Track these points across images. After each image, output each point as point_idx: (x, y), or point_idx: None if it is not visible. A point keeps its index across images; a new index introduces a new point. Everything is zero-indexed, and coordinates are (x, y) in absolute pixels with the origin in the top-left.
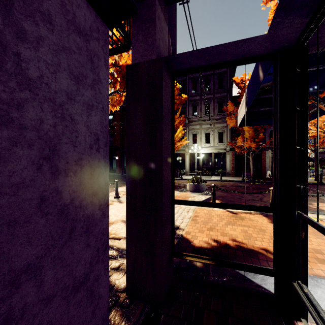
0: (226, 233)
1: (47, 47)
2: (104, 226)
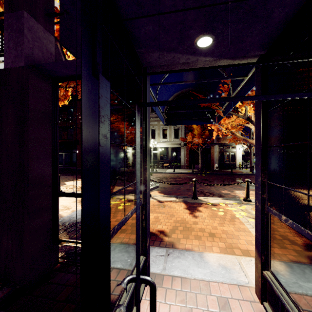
0: None
1: None
2: None
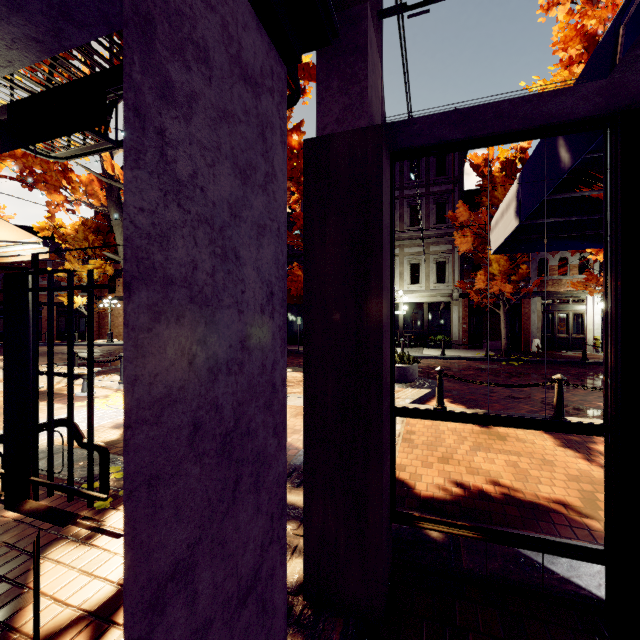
0: (477, 468)
1: (203, 115)
2: (281, 468)
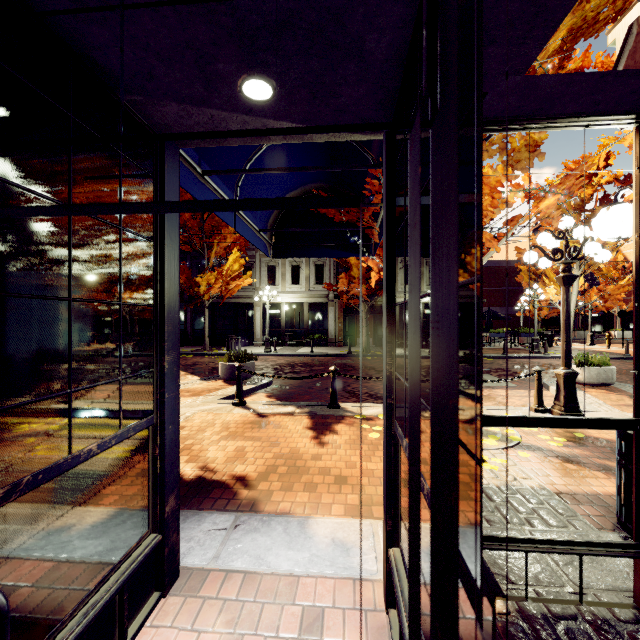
0: (205, 455)
1: None
2: None
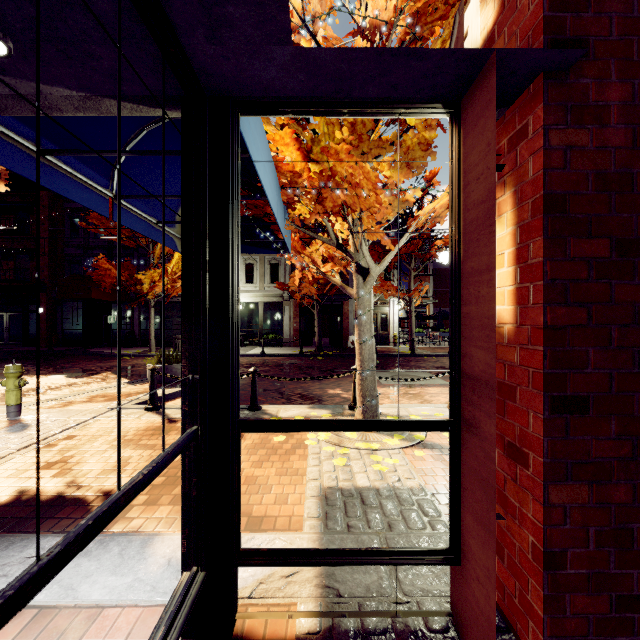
0: (80, 468)
1: None
2: None
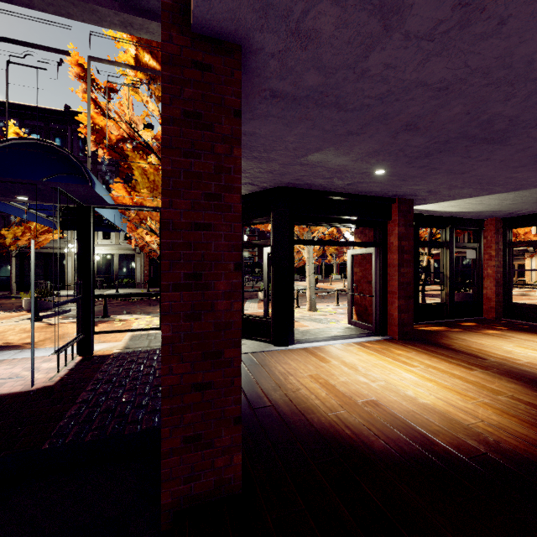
0: (6, 339)
1: None
2: None
